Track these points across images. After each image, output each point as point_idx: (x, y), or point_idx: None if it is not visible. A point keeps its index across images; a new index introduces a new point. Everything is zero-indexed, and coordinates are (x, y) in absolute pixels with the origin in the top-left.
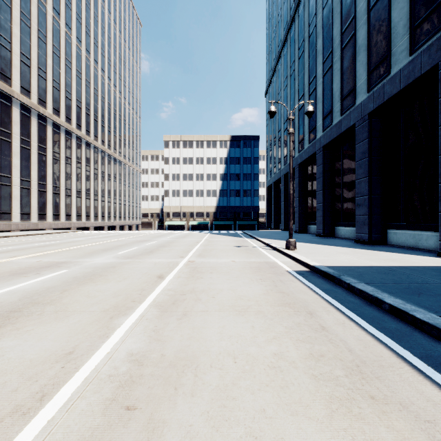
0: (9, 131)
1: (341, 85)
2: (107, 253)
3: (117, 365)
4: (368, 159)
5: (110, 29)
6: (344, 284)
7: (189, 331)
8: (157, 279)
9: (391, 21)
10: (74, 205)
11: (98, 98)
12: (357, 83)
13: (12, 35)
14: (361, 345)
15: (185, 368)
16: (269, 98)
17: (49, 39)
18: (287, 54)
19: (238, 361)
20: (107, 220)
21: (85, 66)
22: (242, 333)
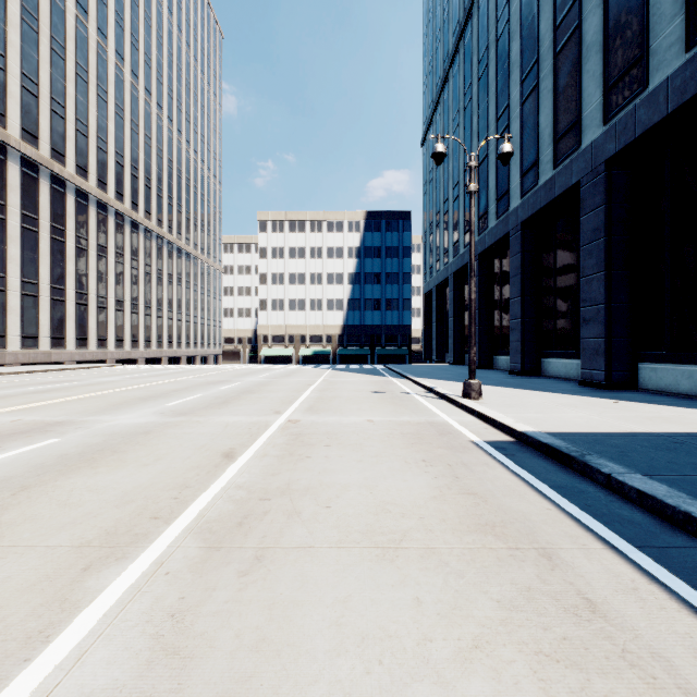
0: (3, 202)
1: (554, 116)
2: (147, 406)
3: None
4: (604, 240)
5: (172, 40)
6: (598, 476)
7: (260, 618)
8: (221, 460)
9: None
10: (112, 324)
11: (152, 150)
12: (583, 109)
13: (6, 44)
14: None
15: None
16: (429, 149)
17: (69, 53)
18: (459, 73)
19: None
20: (167, 347)
21: (131, 98)
22: (392, 627)
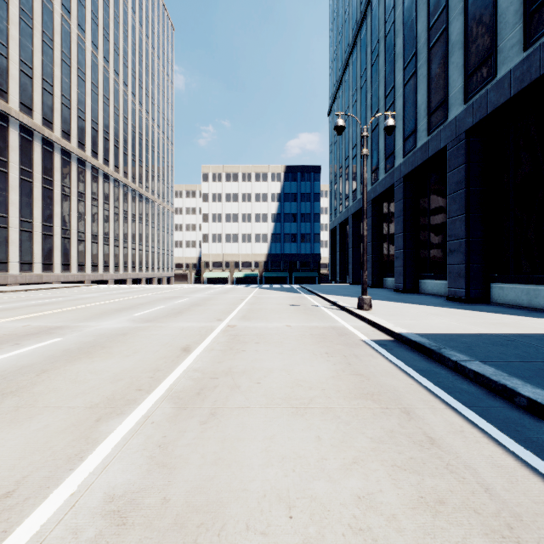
0: (6, 159)
1: (428, 95)
2: (121, 315)
3: (80, 524)
4: (465, 191)
5: (135, 32)
6: (449, 362)
7: (217, 447)
8: (181, 353)
9: (496, 7)
10: (89, 253)
11: (120, 118)
12: (449, 91)
13: (8, 37)
14: (503, 477)
15: (200, 533)
16: (334, 118)
17: (56, 44)
18: (357, 60)
19: (296, 514)
20: (131, 271)
21: (103, 78)
22: (301, 452)
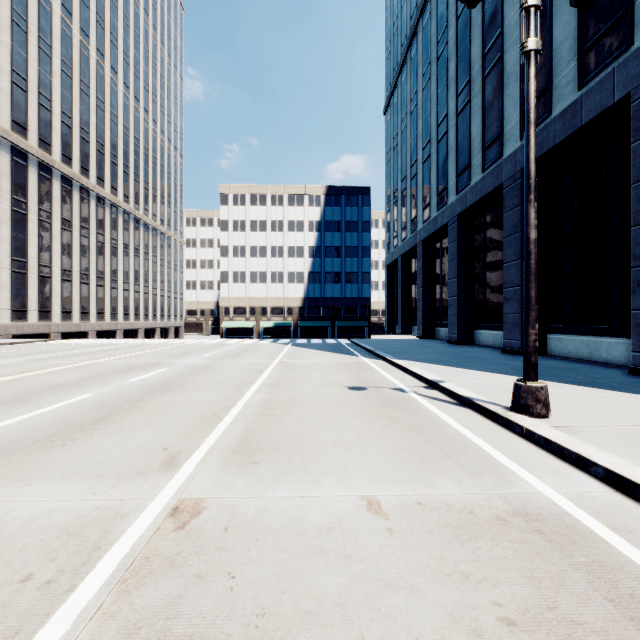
0: None
1: (580, 20)
2: None
3: None
4: None
5: (128, 4)
6: None
7: None
8: None
9: None
10: (57, 294)
11: (106, 115)
12: None
13: None
14: None
15: None
16: (393, 114)
17: None
18: (431, 21)
19: None
20: (123, 319)
21: (80, 57)
22: None
